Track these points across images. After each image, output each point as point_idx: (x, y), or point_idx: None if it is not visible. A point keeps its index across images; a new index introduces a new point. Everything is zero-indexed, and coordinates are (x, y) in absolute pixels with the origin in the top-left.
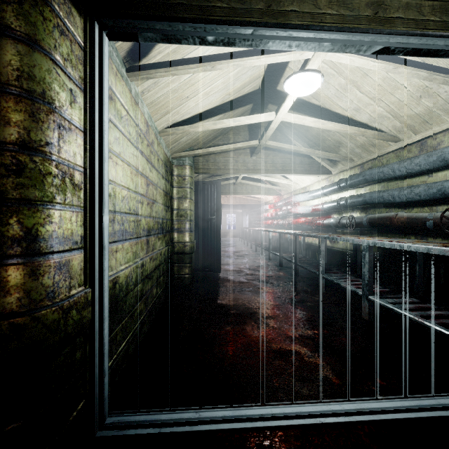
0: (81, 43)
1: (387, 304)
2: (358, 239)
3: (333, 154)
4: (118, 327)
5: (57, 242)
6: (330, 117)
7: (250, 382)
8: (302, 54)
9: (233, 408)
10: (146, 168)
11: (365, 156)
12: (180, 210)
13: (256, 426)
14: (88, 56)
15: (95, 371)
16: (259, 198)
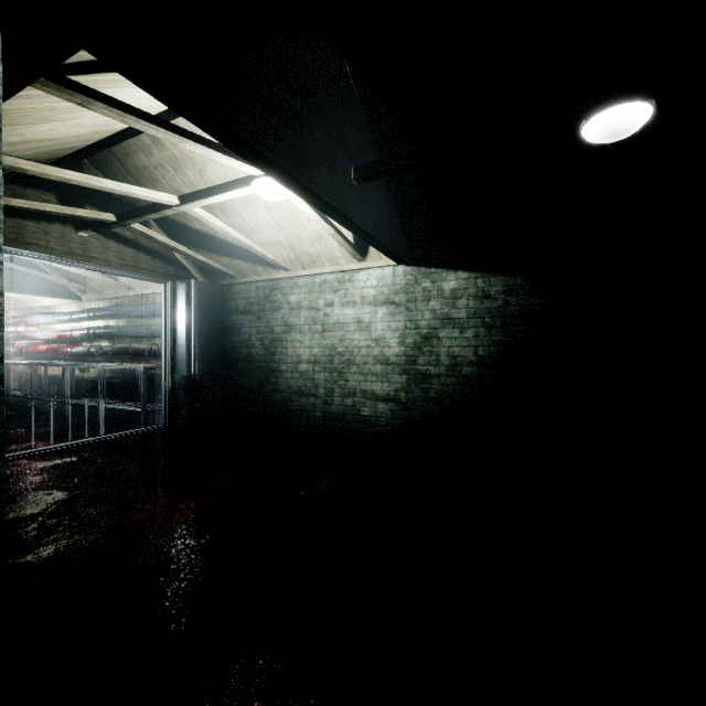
0: None
1: (113, 406)
2: (96, 364)
3: (81, 285)
4: None
5: None
6: None
7: None
8: None
9: None
10: None
11: (112, 293)
12: None
13: (9, 459)
14: None
15: None
16: None
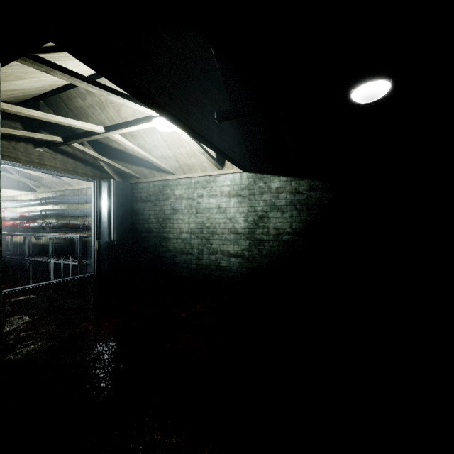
0: None
1: (59, 261)
2: (47, 234)
3: (36, 182)
4: None
5: None
6: None
7: None
8: None
9: None
10: None
11: (57, 188)
12: None
13: None
14: None
15: None
16: None
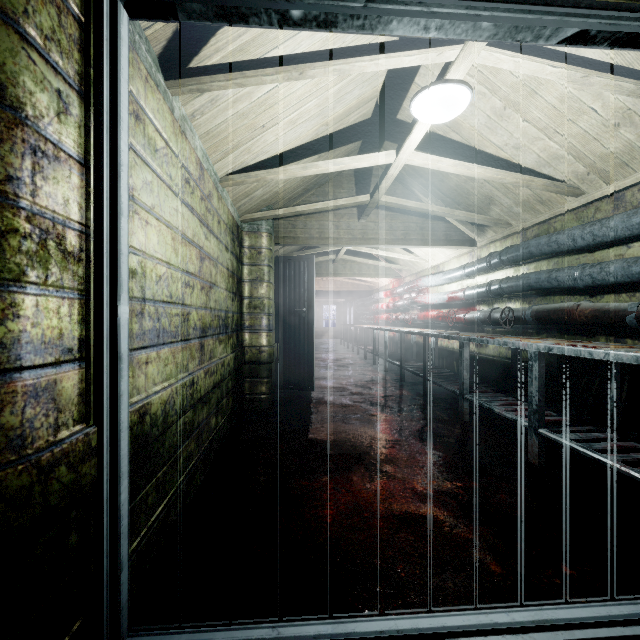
0: (79, 17)
1: (569, 441)
2: (521, 342)
3: (481, 216)
4: (149, 483)
5: (31, 350)
6: (476, 160)
7: (360, 571)
8: (440, 54)
9: (334, 620)
10: (199, 234)
11: (528, 219)
12: (254, 298)
13: None
14: (91, 39)
15: (103, 564)
16: (370, 282)
